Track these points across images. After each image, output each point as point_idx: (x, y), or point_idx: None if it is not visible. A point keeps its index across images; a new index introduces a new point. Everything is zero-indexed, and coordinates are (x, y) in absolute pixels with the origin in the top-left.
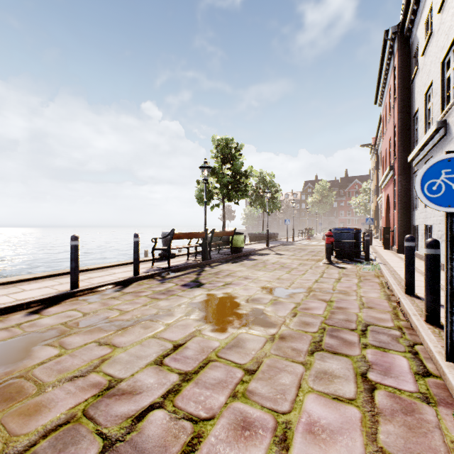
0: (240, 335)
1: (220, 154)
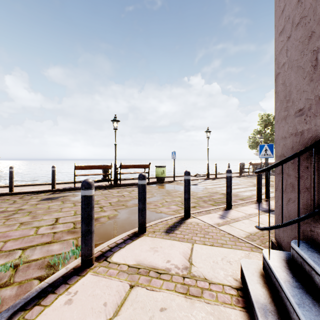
0: None
1: (263, 122)
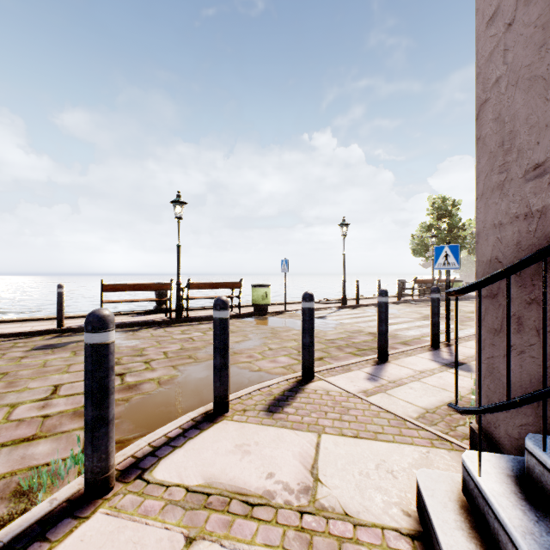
0: (466, 314)
1: (435, 211)
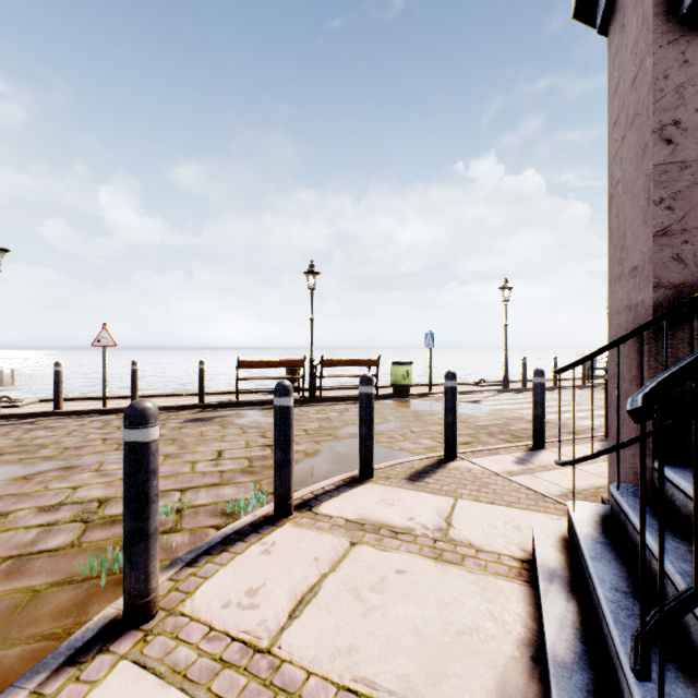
0: None
1: None
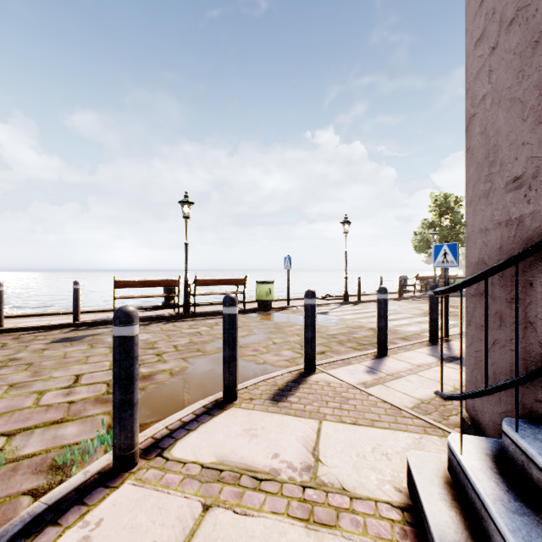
0: None
1: (437, 208)
